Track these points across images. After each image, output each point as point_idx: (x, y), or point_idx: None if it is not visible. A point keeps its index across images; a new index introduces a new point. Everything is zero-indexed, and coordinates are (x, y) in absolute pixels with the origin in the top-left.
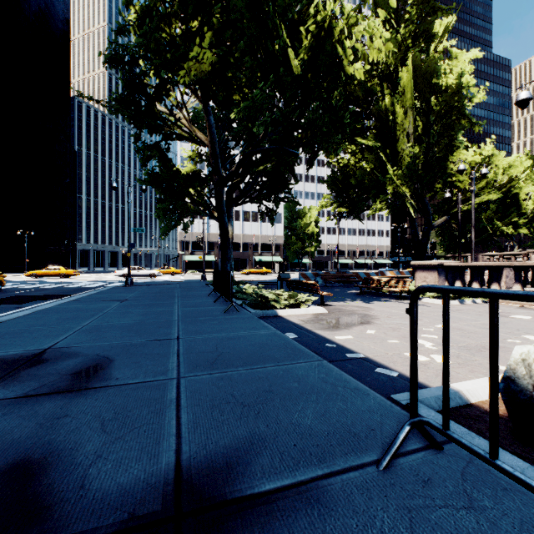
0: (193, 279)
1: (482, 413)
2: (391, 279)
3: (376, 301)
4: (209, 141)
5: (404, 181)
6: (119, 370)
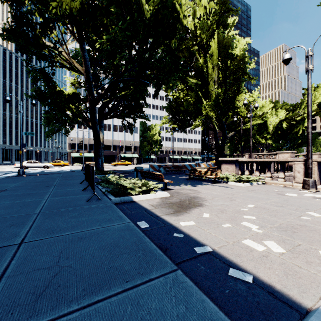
0: (76, 169)
1: None
2: (208, 170)
3: (200, 185)
4: (85, 70)
5: (212, 109)
6: None
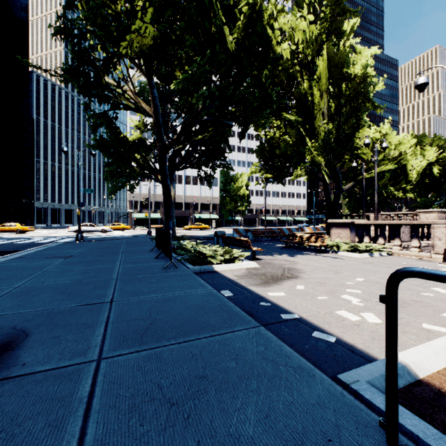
0: (140, 234)
1: (437, 394)
2: (312, 235)
3: (300, 255)
4: (153, 112)
5: (320, 152)
6: (31, 351)
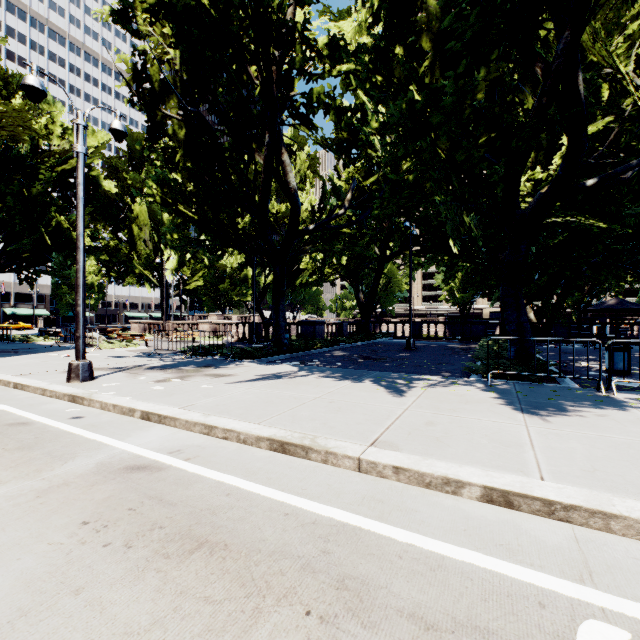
0: None
1: None
2: (113, 330)
3: None
4: None
5: (146, 268)
6: None
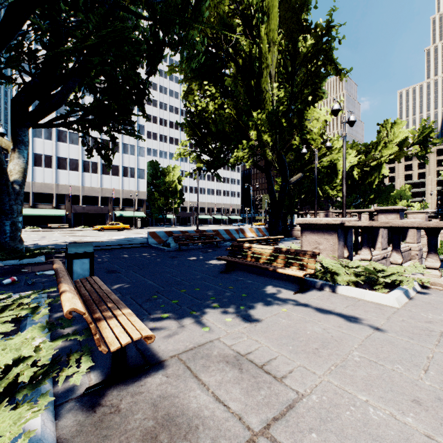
0: None
1: None
2: (279, 250)
3: (265, 304)
4: None
5: (267, 129)
6: None
